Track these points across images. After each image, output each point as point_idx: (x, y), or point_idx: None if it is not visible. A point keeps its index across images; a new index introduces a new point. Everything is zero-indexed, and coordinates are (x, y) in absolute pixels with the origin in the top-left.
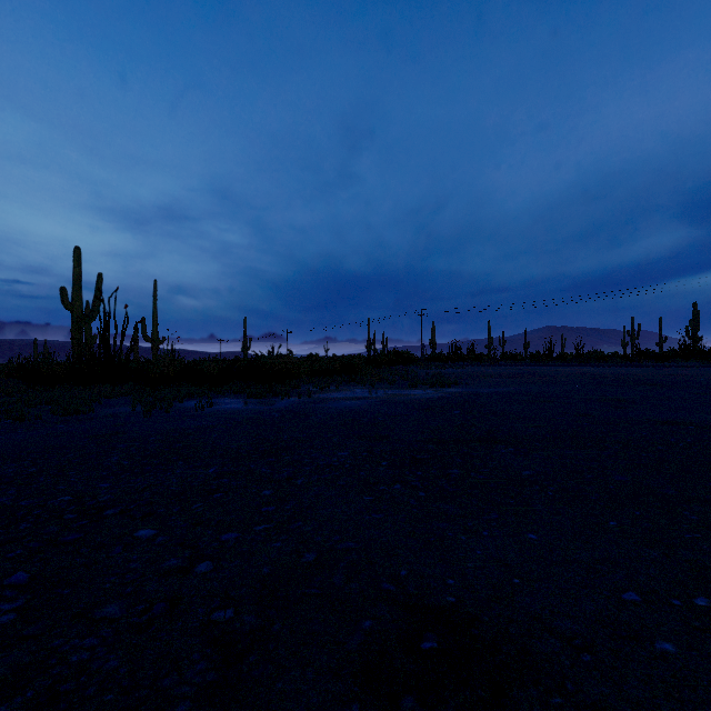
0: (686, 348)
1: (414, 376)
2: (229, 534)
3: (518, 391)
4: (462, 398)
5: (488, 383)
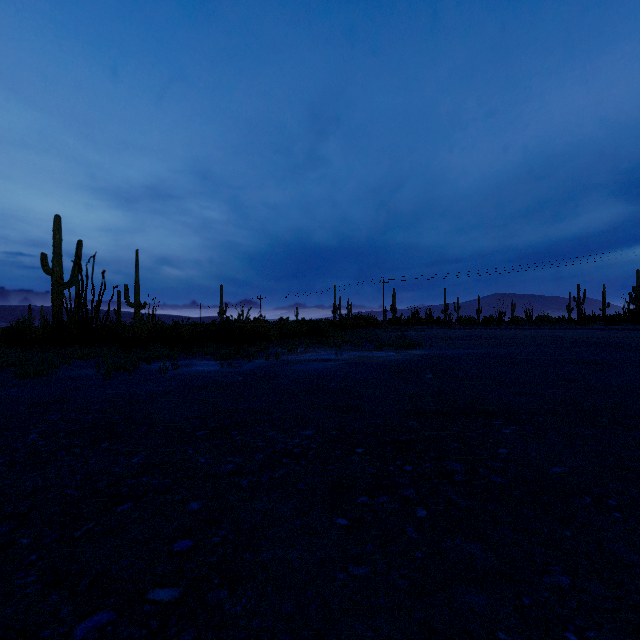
0: (629, 312)
1: (379, 338)
2: (94, 619)
3: (485, 353)
4: (430, 360)
5: (451, 345)
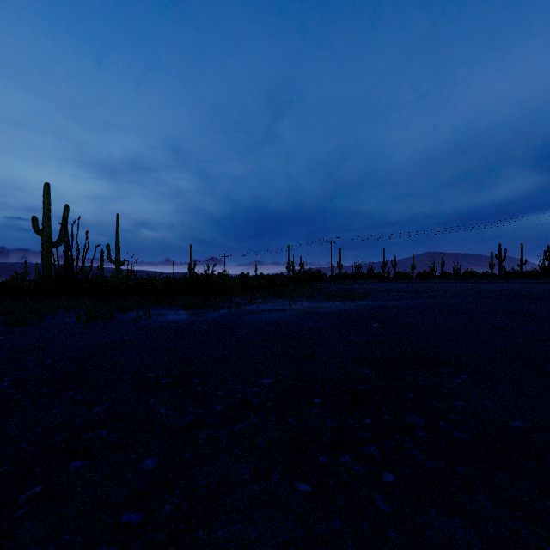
0: (544, 268)
1: (328, 290)
2: None
3: (423, 304)
4: (375, 310)
5: (391, 297)
